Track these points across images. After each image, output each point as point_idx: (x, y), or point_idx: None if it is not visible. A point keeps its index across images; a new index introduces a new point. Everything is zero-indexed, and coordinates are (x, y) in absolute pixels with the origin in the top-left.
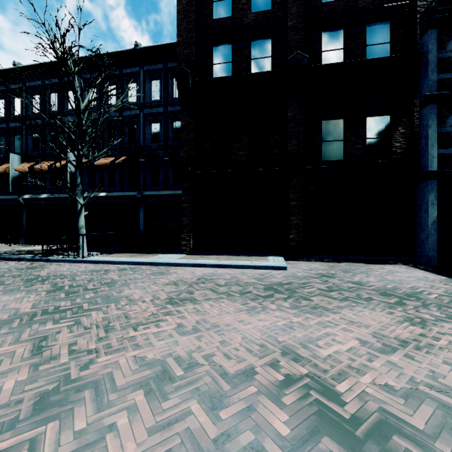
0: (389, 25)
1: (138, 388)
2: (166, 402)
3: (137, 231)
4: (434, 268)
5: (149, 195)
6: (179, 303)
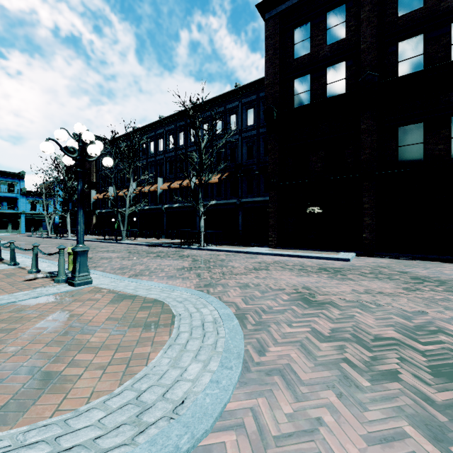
0: None
1: (236, 287)
2: (246, 290)
3: (236, 230)
4: None
5: (245, 201)
6: (259, 270)
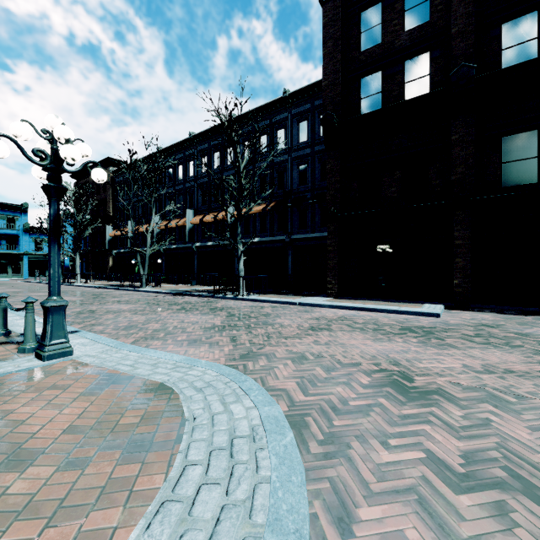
0: None
1: (288, 359)
2: (302, 365)
3: (285, 274)
4: None
5: (296, 238)
6: (318, 330)
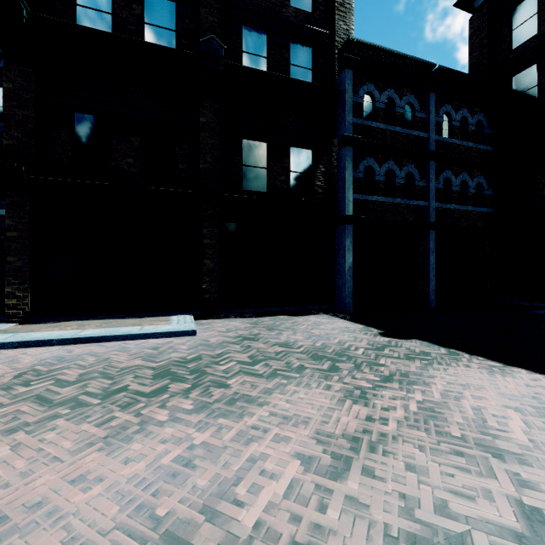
0: (312, 50)
1: None
2: None
3: None
4: (351, 316)
5: None
6: None
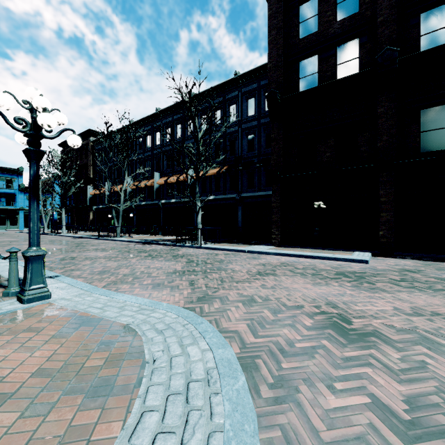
0: None
1: (239, 302)
2: (252, 308)
3: (236, 226)
4: None
5: (245, 196)
6: (265, 275)
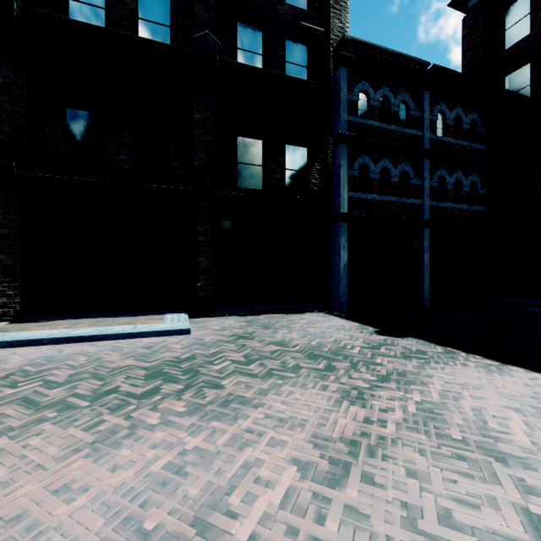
0: (307, 48)
1: None
2: None
3: None
4: (346, 314)
5: None
6: None
